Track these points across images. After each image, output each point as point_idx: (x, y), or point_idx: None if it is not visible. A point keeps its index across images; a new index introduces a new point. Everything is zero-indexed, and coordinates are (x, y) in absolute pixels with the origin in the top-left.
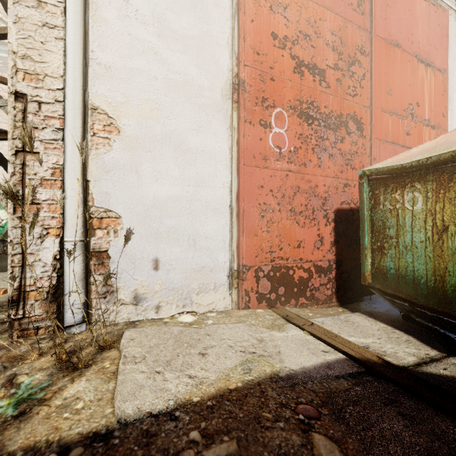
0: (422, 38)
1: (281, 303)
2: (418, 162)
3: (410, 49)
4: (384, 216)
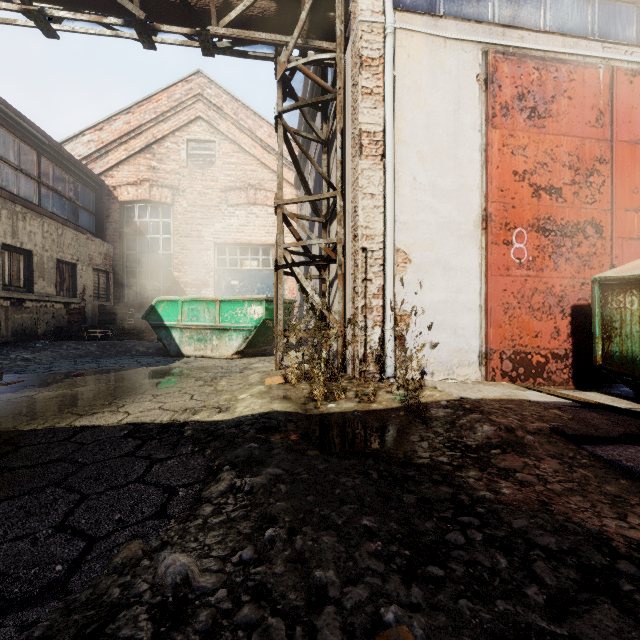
0: None
1: (520, 380)
2: (633, 276)
3: None
4: (611, 313)
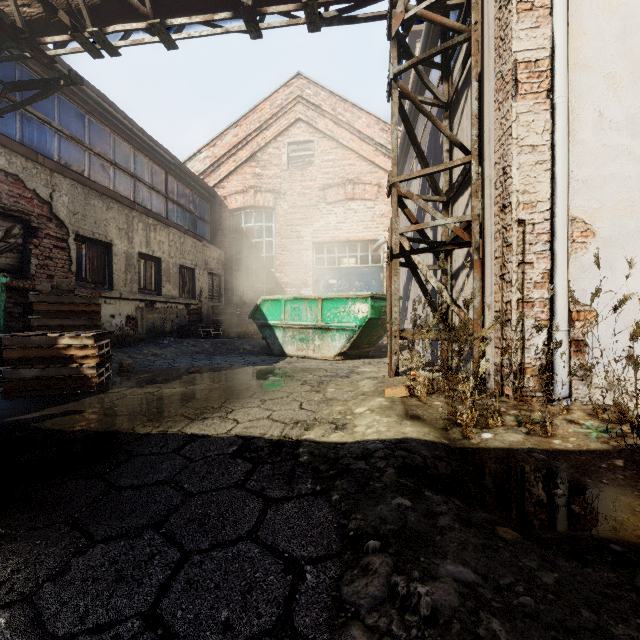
0: None
1: None
2: None
3: None
4: None
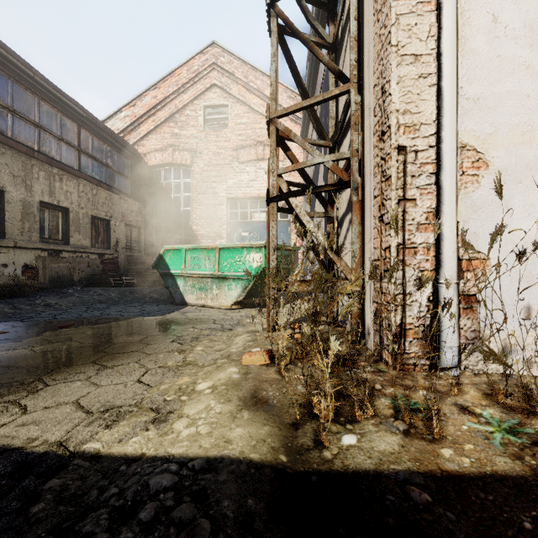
0: None
1: None
2: None
3: None
4: None
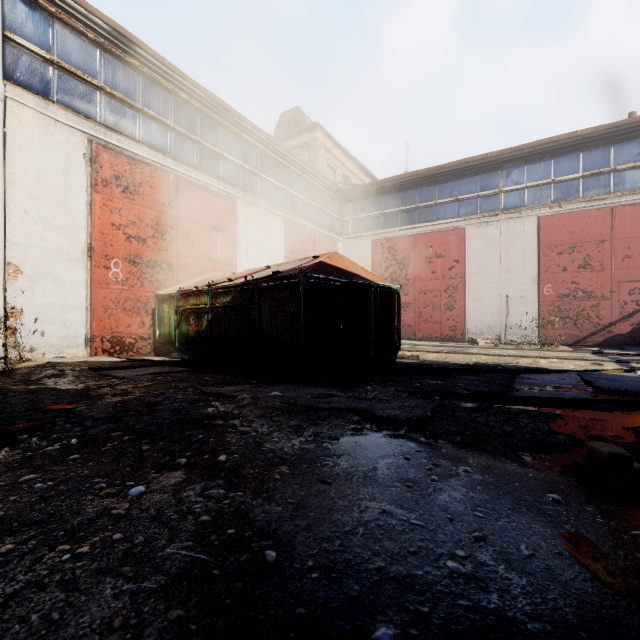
0: (216, 217)
1: (117, 354)
2: (165, 295)
3: (207, 223)
4: (161, 313)
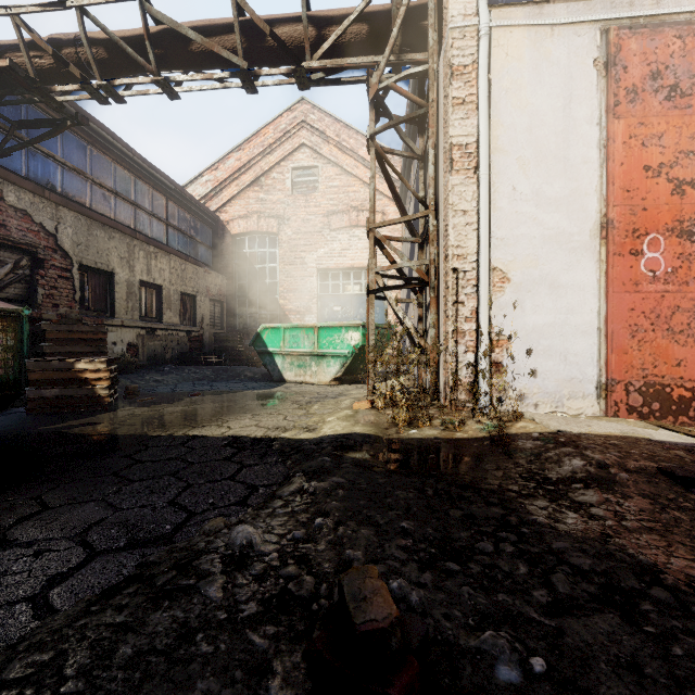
0: None
1: (654, 418)
2: None
3: None
4: None
